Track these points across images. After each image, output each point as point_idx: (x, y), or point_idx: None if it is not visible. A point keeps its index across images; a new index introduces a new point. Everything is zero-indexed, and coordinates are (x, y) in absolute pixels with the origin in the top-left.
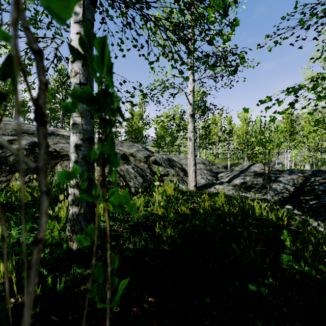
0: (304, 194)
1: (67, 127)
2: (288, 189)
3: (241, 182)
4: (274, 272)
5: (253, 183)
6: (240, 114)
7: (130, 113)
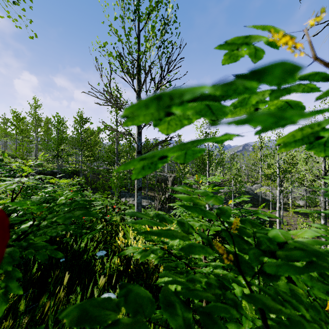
0: None
1: None
2: None
3: None
4: None
5: None
6: None
7: None
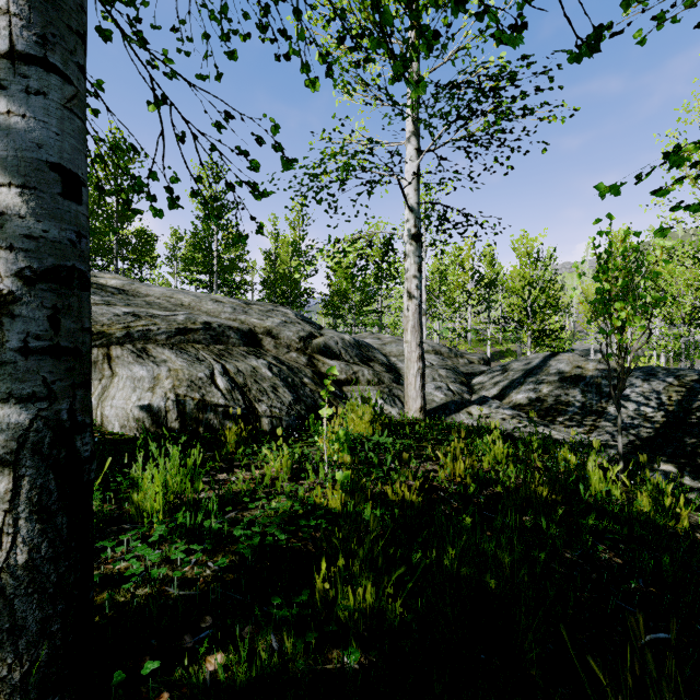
0: (694, 432)
1: (128, 269)
2: (648, 416)
3: (529, 397)
4: None
5: (560, 400)
6: (516, 242)
7: (253, 218)
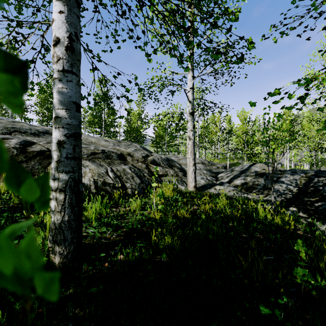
0: (308, 196)
1: None
2: (290, 190)
3: (242, 182)
4: (287, 287)
5: (255, 183)
6: (239, 113)
7: (126, 109)
